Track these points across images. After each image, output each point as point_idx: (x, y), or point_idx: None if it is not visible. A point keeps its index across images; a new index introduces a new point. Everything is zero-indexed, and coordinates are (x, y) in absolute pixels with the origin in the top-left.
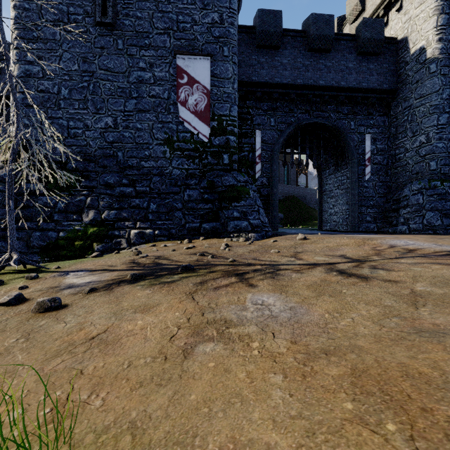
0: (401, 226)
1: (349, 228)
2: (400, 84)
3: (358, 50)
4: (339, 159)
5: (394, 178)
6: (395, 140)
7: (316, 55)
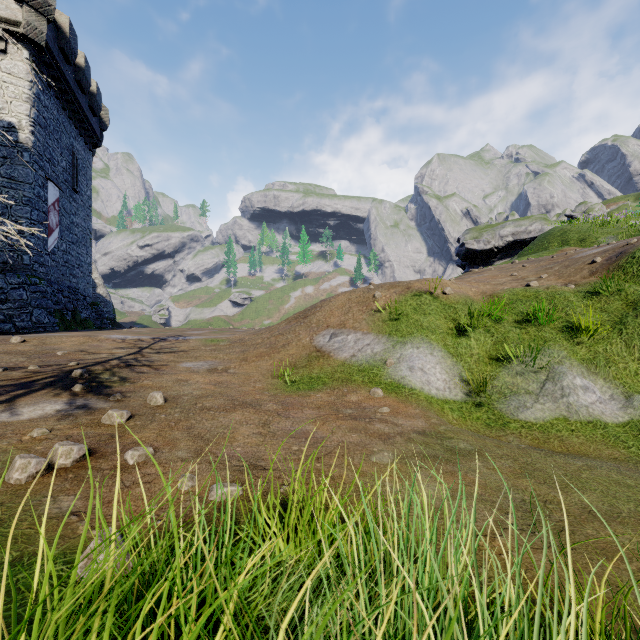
0: (3, 324)
1: None
2: None
3: None
4: None
5: None
6: None
7: None
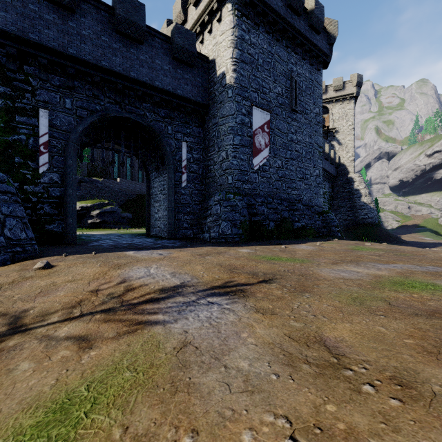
0: (206, 234)
1: (167, 235)
2: (211, 101)
3: (173, 55)
4: (161, 163)
5: (207, 188)
6: (208, 152)
7: (126, 41)
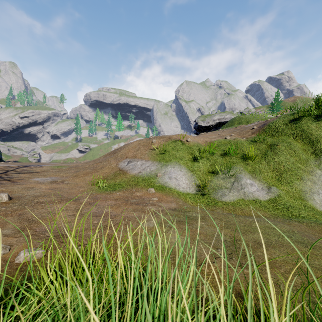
0: None
1: None
2: None
3: None
4: None
5: None
6: None
7: None
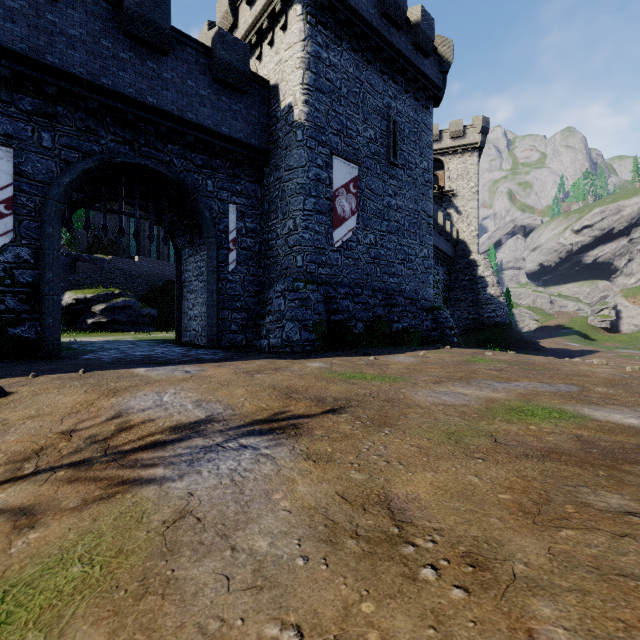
0: (263, 340)
1: (206, 342)
2: (272, 146)
3: (214, 74)
4: (197, 235)
5: (267, 272)
6: (268, 220)
7: (141, 50)
